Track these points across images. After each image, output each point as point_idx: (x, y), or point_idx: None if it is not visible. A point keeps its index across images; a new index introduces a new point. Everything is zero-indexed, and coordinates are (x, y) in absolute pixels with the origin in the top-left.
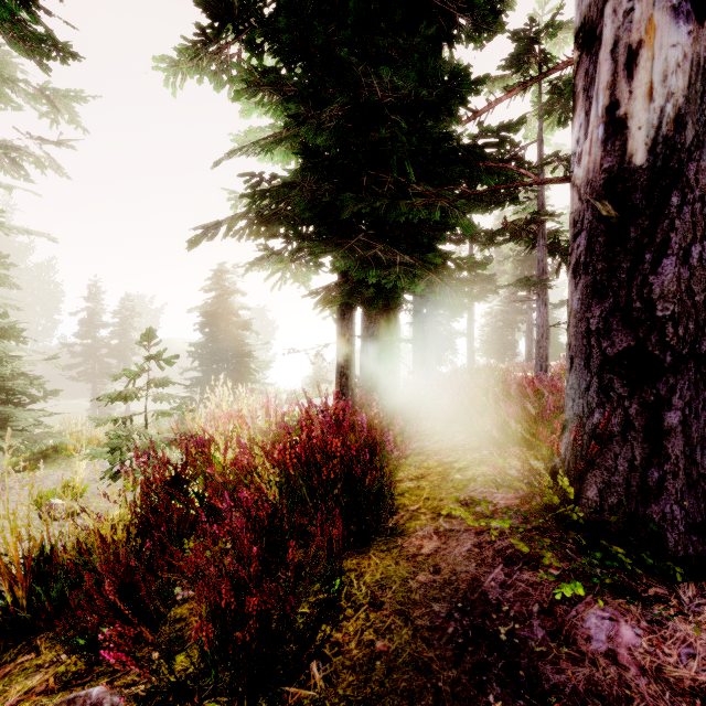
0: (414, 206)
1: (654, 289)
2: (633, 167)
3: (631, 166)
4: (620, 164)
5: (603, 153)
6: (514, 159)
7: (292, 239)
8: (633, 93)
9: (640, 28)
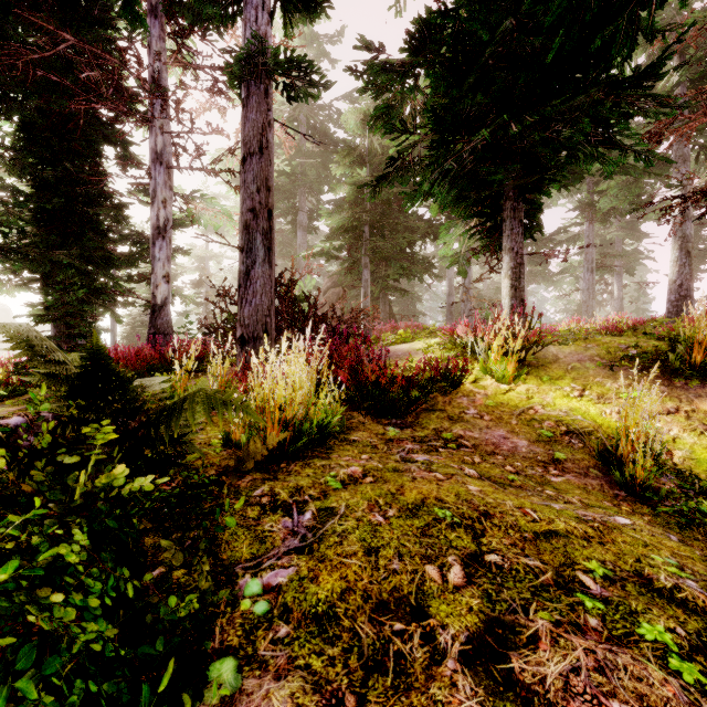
0: (107, 292)
1: (158, 324)
2: (156, 304)
3: (155, 304)
4: (154, 303)
5: (152, 300)
6: (145, 238)
7: (31, 282)
8: (156, 292)
9: (157, 283)
